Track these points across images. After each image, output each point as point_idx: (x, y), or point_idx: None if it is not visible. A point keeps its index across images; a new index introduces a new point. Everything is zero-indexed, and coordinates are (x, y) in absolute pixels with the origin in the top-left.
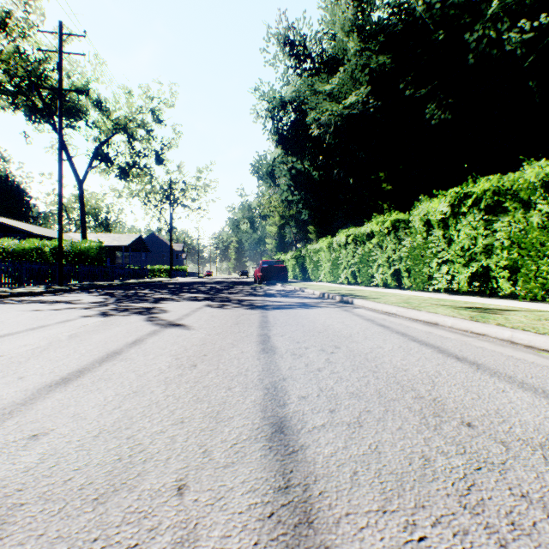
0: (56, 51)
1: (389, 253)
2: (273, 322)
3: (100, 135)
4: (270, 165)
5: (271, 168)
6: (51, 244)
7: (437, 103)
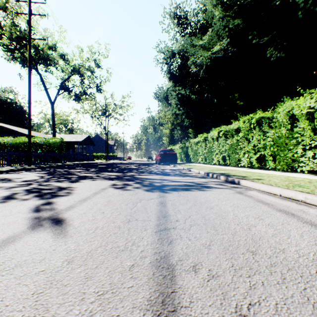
0: (27, 14)
1: (254, 142)
2: (173, 216)
3: (65, 75)
4: (165, 92)
5: (166, 94)
6: (32, 140)
7: (275, 46)
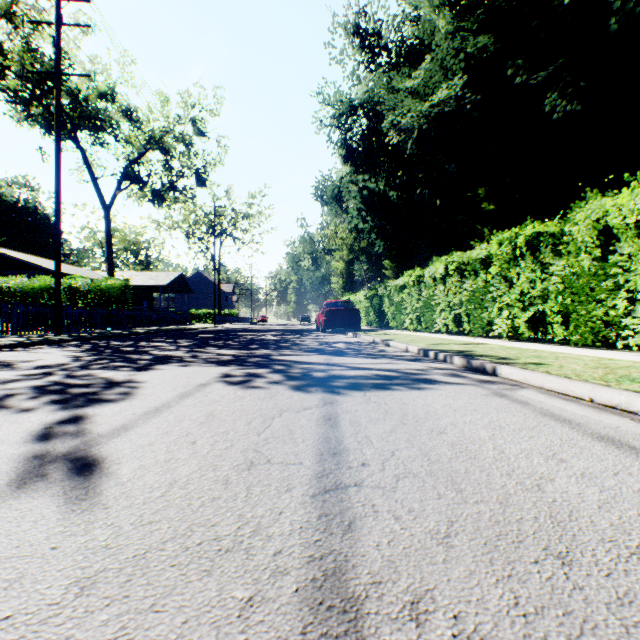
0: (52, 23)
1: (522, 286)
2: (354, 451)
3: (132, 152)
4: (336, 186)
5: (337, 190)
6: (66, 283)
7: (561, 90)
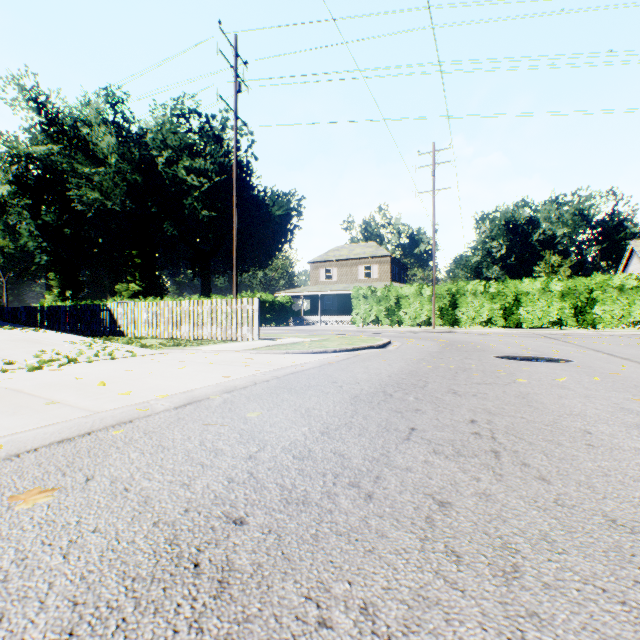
0: None
1: None
2: None
3: None
4: None
5: None
6: None
7: (171, 223)
